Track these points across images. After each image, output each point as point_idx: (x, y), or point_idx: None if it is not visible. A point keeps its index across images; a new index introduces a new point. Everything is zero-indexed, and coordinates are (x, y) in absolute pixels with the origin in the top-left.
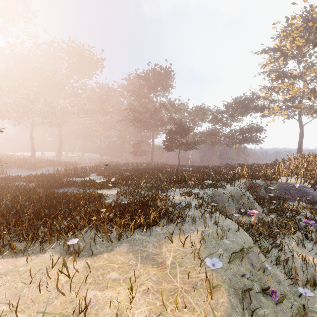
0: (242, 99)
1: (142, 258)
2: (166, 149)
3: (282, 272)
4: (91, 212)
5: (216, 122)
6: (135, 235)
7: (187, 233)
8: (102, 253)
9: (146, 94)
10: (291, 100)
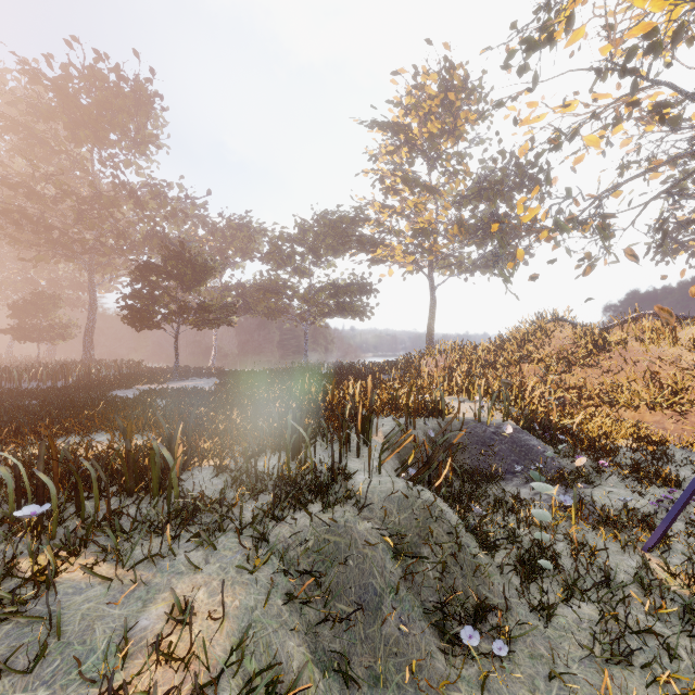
0: (336, 218)
1: None
2: (130, 323)
3: None
4: None
5: (280, 263)
6: None
7: None
8: None
9: (62, 142)
10: (425, 234)
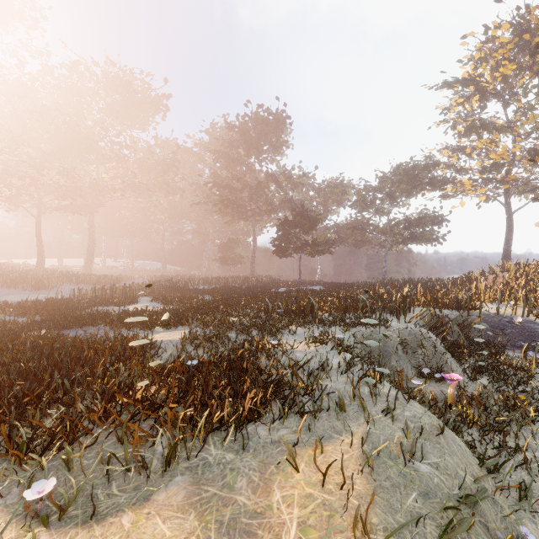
0: (409, 168)
1: (221, 530)
2: (277, 254)
3: (537, 524)
4: (119, 386)
5: (364, 207)
6: (209, 449)
7: (328, 442)
8: (120, 510)
9: (242, 158)
10: (494, 168)
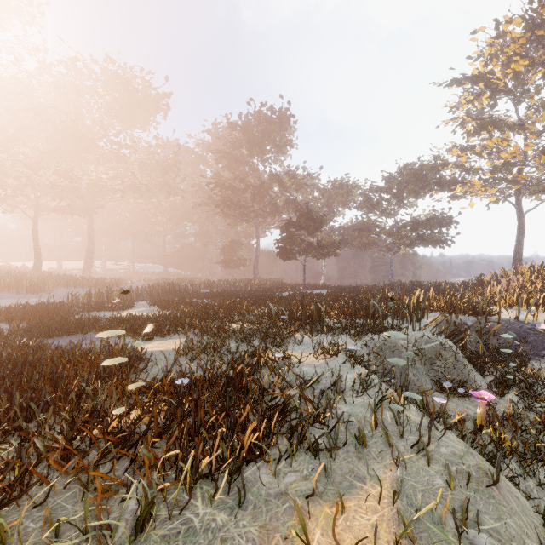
0: (417, 168)
1: None
2: (281, 256)
3: None
4: (93, 412)
5: (370, 208)
6: (195, 505)
7: (349, 493)
8: None
9: (245, 158)
10: (506, 168)
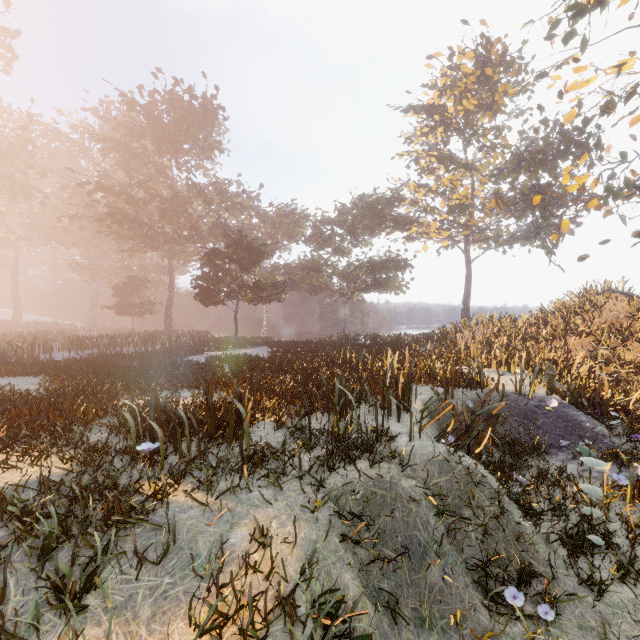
0: (373, 200)
1: None
2: (201, 300)
3: None
4: None
5: (322, 244)
6: None
7: None
8: None
9: (150, 155)
10: (460, 210)
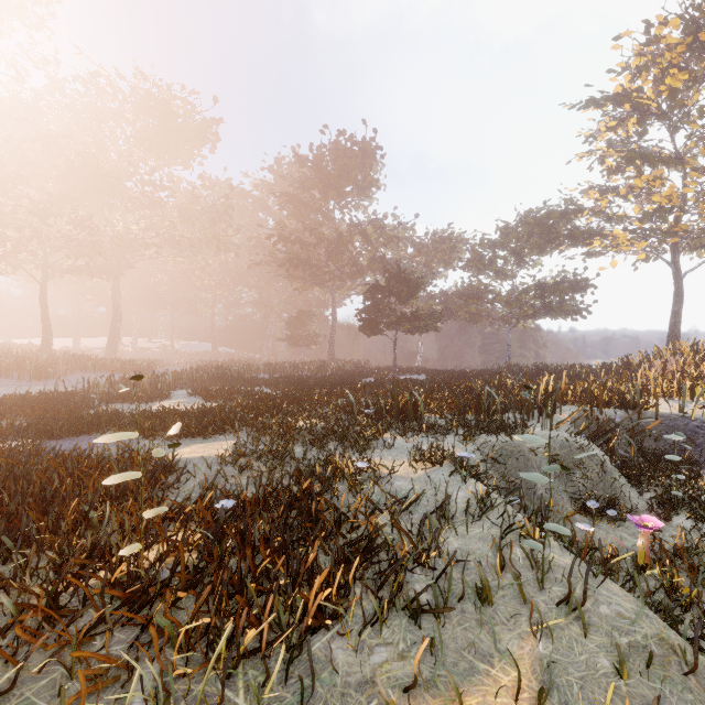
0: (542, 215)
1: None
2: (364, 331)
3: None
4: (94, 550)
5: (481, 269)
6: (233, 703)
7: (469, 683)
8: None
9: (317, 203)
10: (660, 215)
